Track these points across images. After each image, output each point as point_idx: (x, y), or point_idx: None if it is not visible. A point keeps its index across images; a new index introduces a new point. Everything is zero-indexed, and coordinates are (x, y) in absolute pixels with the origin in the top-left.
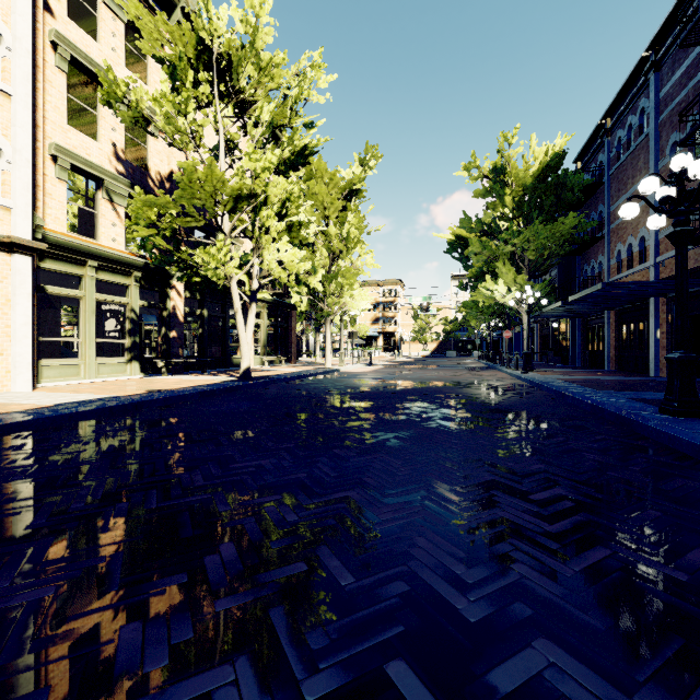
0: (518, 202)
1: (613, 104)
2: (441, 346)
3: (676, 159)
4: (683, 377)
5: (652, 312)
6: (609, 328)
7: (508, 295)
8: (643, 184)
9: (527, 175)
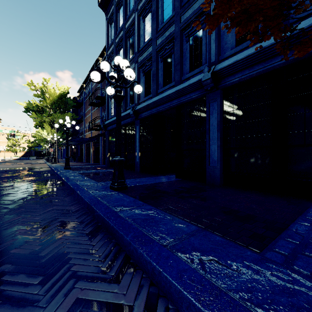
0: (52, 104)
1: (84, 81)
2: (27, 154)
3: (66, 117)
4: (67, 161)
5: (91, 145)
6: (85, 149)
7: (48, 136)
8: (59, 120)
9: (54, 96)
